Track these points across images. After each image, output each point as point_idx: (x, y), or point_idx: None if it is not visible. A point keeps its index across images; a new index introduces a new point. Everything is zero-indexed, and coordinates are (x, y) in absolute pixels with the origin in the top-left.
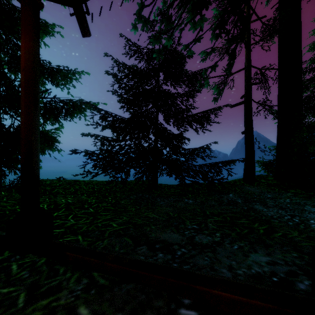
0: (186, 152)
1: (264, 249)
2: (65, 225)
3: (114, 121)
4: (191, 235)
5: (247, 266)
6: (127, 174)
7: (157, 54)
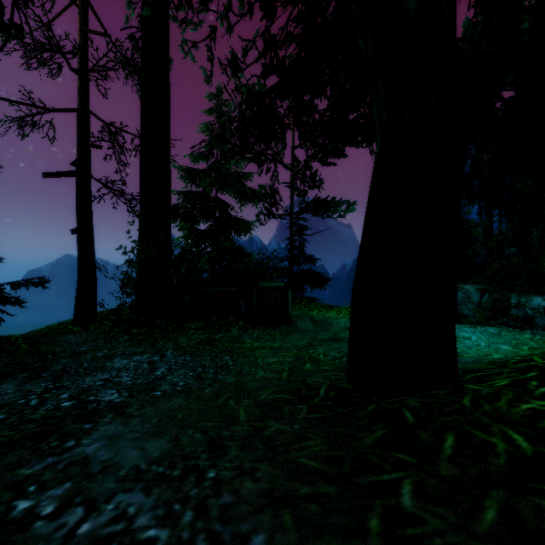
0: None
1: None
2: None
3: None
4: None
5: None
6: None
7: None
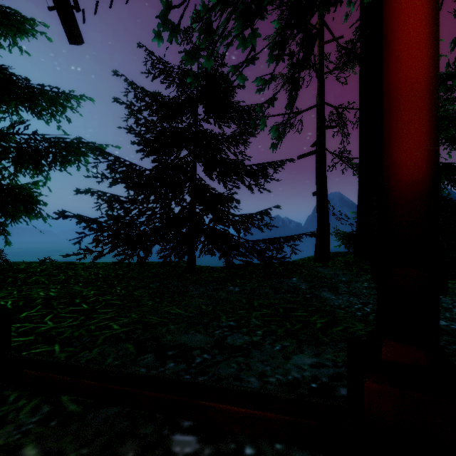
0: (237, 220)
1: (314, 348)
2: (36, 330)
3: (129, 174)
4: (223, 334)
5: (284, 371)
6: (148, 253)
7: (191, 78)
